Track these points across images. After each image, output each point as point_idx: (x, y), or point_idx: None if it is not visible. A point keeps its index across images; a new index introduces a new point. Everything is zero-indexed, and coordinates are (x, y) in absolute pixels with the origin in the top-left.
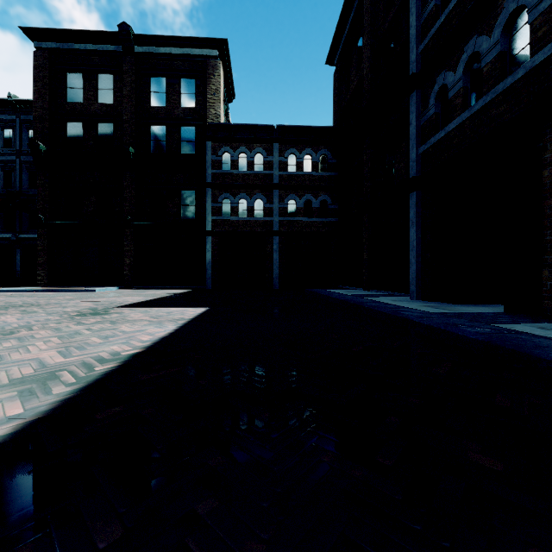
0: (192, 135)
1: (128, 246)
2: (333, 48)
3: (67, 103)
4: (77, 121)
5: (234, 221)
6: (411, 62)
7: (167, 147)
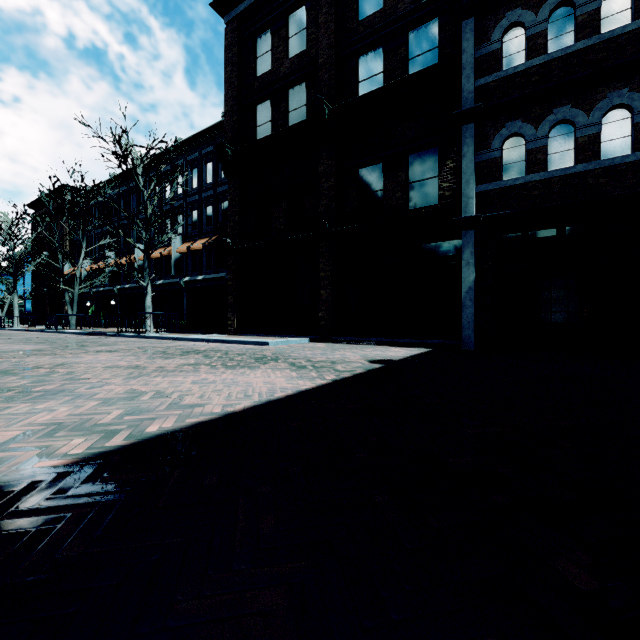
0: (432, 37)
1: (323, 270)
2: None
3: (256, 80)
4: (265, 99)
5: (534, 184)
6: None
7: (385, 82)
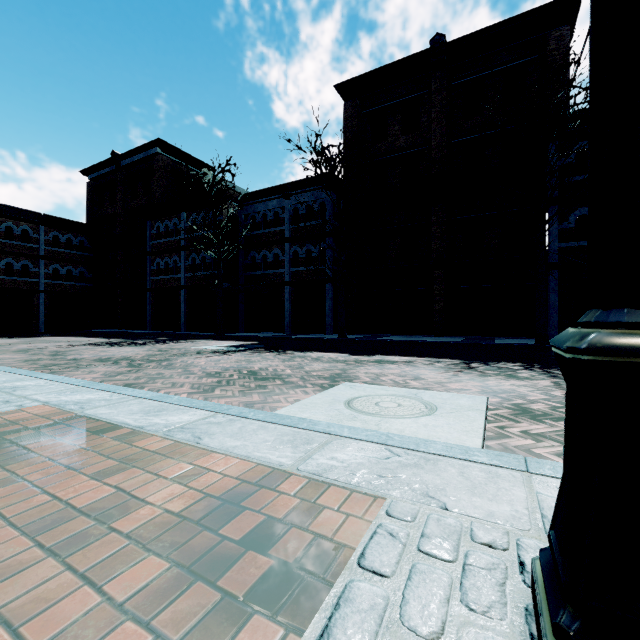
0: None
1: None
2: (89, 170)
3: None
4: None
5: (0, 279)
6: (148, 245)
7: None
